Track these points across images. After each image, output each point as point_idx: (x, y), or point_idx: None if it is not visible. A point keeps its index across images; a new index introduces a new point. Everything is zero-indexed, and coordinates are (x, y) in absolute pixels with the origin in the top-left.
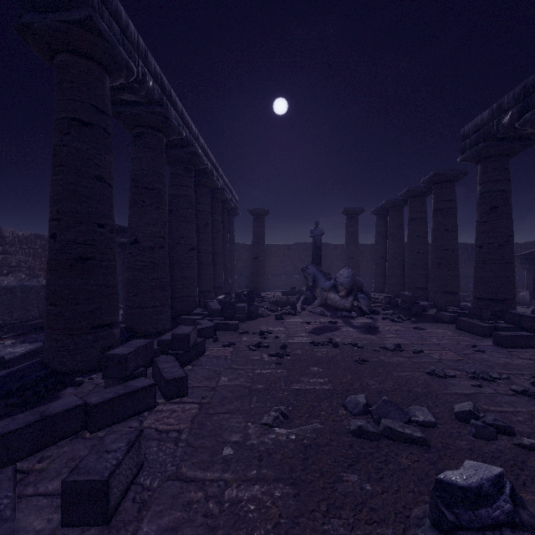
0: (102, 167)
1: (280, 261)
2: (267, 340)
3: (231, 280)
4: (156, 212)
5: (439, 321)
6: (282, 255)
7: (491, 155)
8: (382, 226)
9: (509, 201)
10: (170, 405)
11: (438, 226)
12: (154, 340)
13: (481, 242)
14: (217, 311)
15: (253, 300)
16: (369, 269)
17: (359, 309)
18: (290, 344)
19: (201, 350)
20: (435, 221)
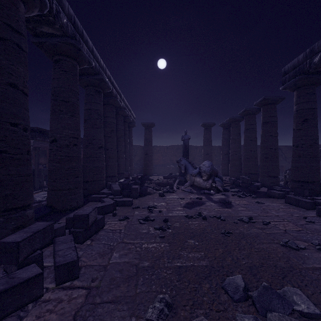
0: (15, 76)
1: (162, 156)
2: (153, 214)
3: (130, 168)
4: (71, 119)
5: (270, 196)
6: (163, 152)
7: (304, 84)
8: (226, 134)
9: (316, 116)
10: (59, 291)
11: (265, 133)
12: (67, 215)
13: (297, 143)
14: (117, 191)
15: (144, 182)
16: (216, 161)
17: (215, 188)
18: (170, 218)
19: (101, 225)
20: (264, 129)
